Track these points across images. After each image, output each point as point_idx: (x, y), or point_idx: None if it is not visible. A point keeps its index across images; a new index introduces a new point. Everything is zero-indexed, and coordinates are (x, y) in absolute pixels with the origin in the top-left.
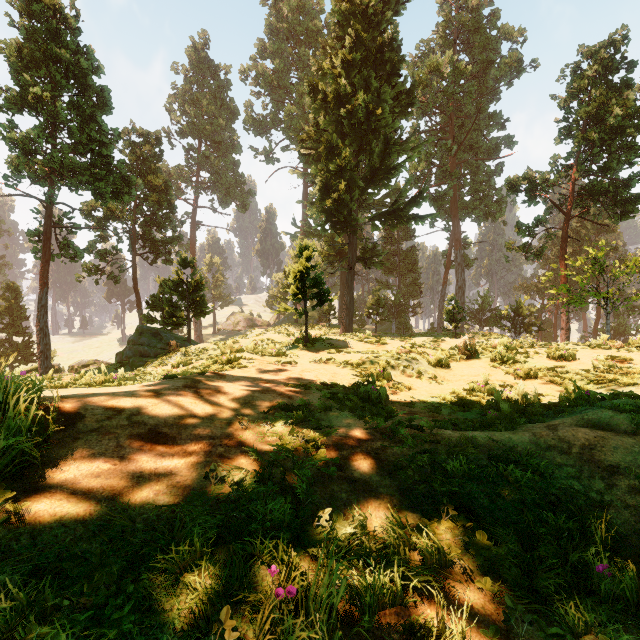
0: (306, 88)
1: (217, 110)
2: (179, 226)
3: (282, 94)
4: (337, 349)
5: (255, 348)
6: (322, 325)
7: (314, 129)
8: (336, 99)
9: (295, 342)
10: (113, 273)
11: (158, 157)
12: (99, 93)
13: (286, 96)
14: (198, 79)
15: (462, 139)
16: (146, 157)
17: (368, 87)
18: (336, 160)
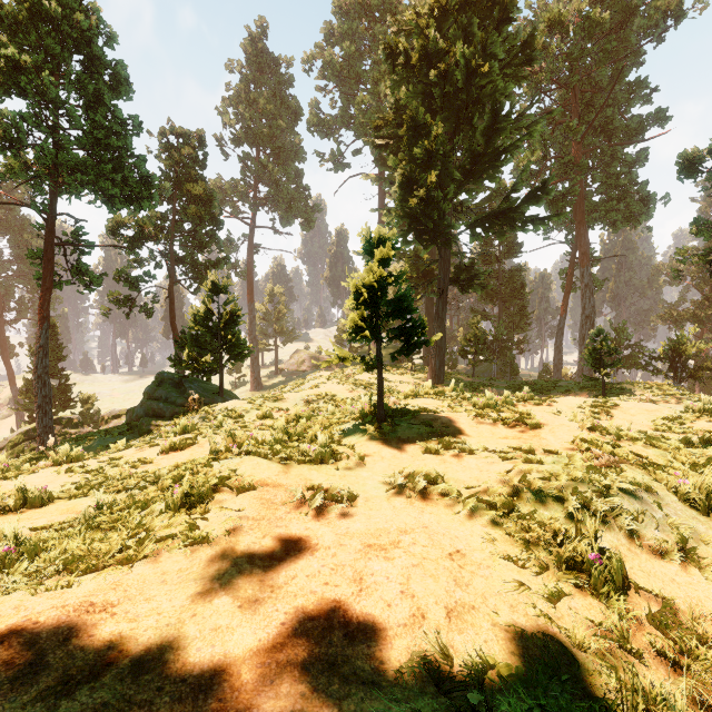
0: (382, 53)
1: (277, 111)
2: (235, 250)
3: (353, 85)
4: (442, 440)
5: (298, 417)
6: (403, 367)
7: (392, 111)
8: (423, 60)
9: (360, 417)
10: (147, 305)
11: (202, 163)
12: (109, 67)
13: (358, 87)
14: (255, 76)
15: (591, 118)
16: (186, 162)
17: (468, 40)
18: (423, 145)
